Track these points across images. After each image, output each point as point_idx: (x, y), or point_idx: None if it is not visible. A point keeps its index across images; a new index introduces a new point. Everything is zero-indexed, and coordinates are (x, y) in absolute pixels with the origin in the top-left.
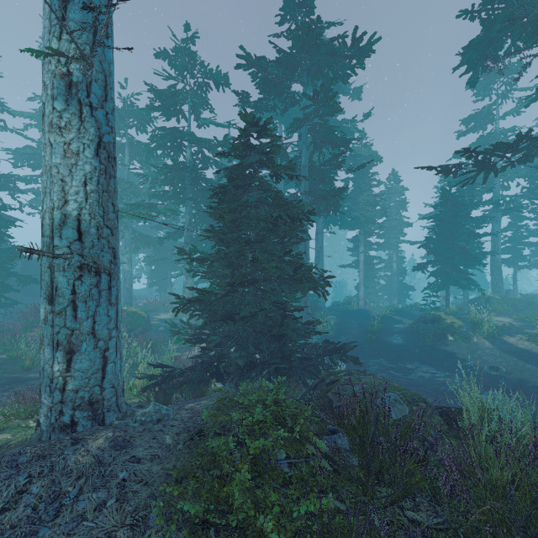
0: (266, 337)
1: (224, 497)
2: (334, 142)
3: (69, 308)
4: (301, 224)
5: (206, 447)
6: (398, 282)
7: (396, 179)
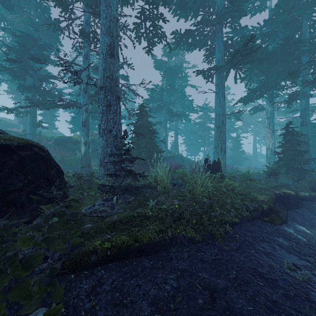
0: None
1: None
2: None
3: (269, 158)
4: None
5: None
6: None
7: None
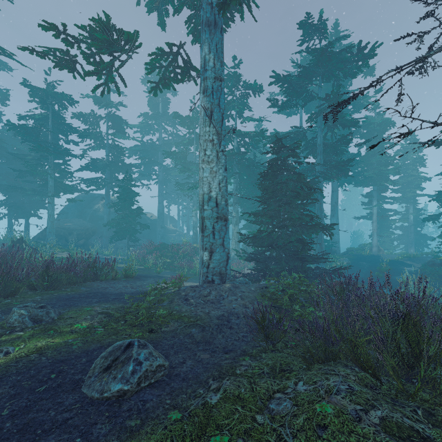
0: (292, 258)
1: (279, 303)
2: (344, 124)
3: (211, 234)
4: (314, 192)
5: (269, 292)
6: (414, 232)
7: (412, 138)
